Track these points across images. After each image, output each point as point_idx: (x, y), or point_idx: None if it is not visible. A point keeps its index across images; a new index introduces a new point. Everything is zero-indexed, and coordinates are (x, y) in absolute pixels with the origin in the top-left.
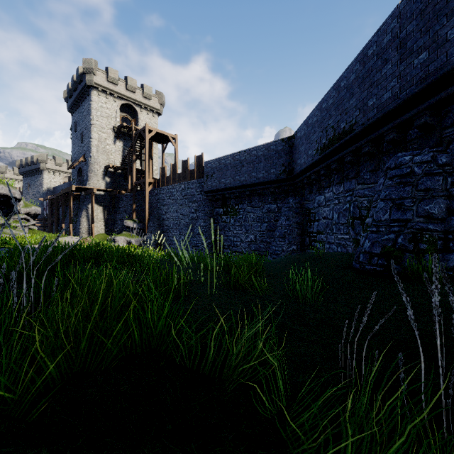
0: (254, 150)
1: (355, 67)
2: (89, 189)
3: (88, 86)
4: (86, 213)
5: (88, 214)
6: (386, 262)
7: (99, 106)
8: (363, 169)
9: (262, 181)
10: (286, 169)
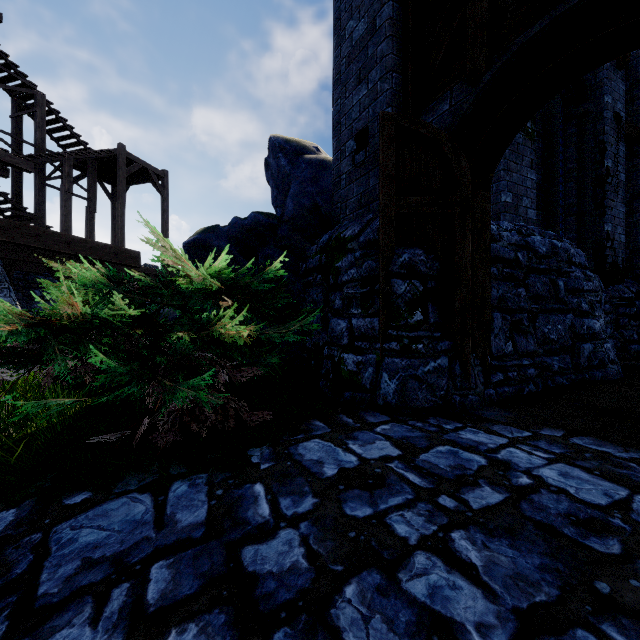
0: None
1: None
2: None
3: None
4: None
5: None
6: None
7: None
8: None
9: None
10: None
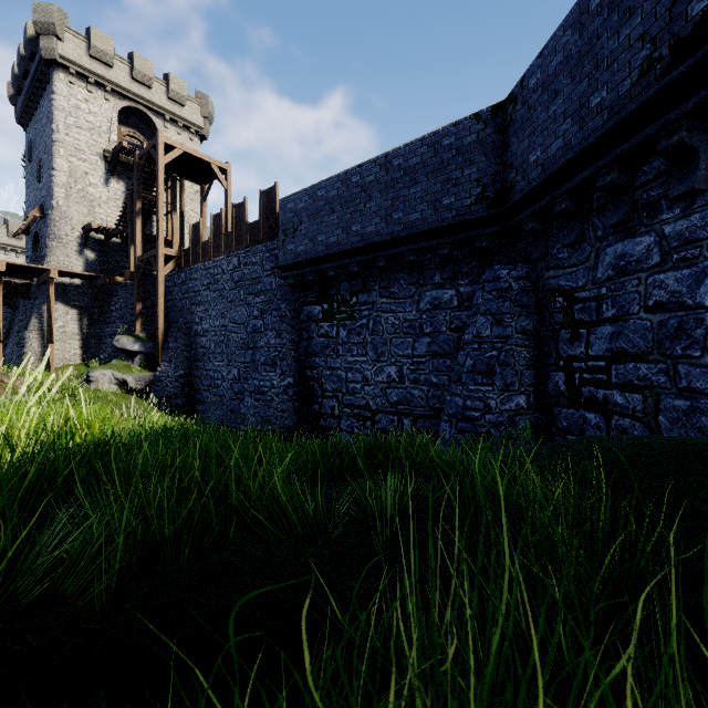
0: (398, 155)
1: None
2: (44, 272)
3: (46, 61)
4: (39, 321)
5: (42, 324)
6: None
7: (72, 106)
8: None
9: (420, 229)
10: (488, 193)
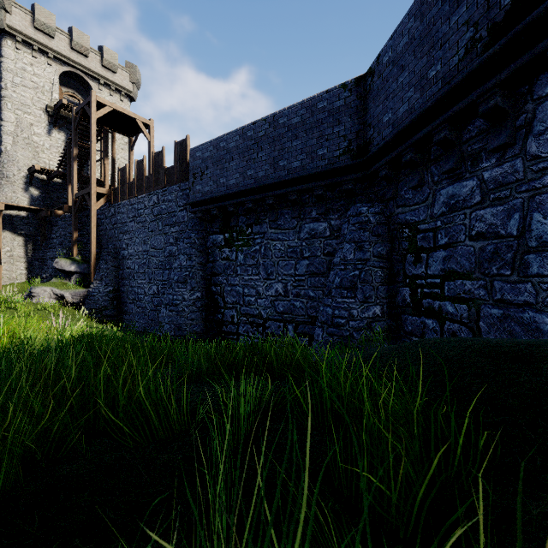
0: (283, 115)
1: None
2: None
3: None
4: None
5: None
6: None
7: (18, 68)
8: None
9: (301, 174)
10: (352, 146)
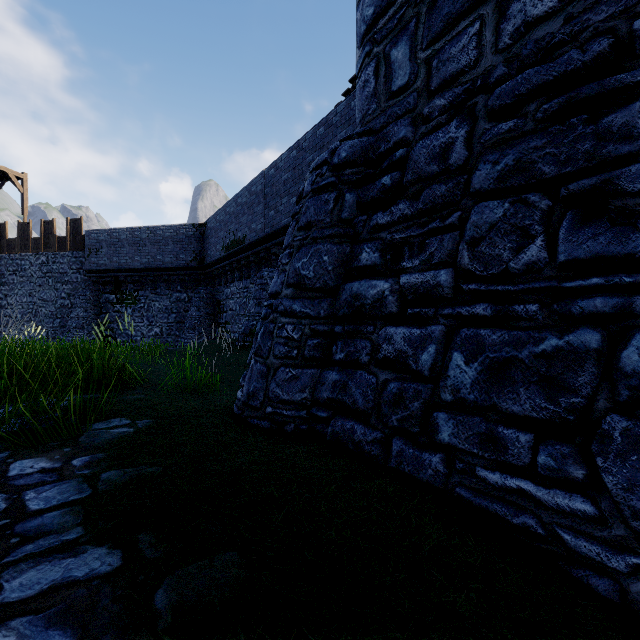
0: (160, 230)
1: (246, 193)
2: None
3: None
4: None
5: None
6: (251, 339)
7: None
8: (253, 272)
9: (170, 266)
10: (198, 257)
